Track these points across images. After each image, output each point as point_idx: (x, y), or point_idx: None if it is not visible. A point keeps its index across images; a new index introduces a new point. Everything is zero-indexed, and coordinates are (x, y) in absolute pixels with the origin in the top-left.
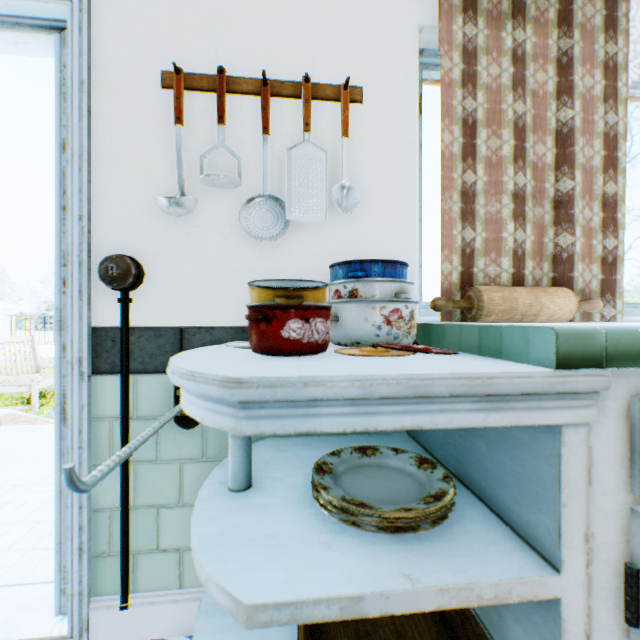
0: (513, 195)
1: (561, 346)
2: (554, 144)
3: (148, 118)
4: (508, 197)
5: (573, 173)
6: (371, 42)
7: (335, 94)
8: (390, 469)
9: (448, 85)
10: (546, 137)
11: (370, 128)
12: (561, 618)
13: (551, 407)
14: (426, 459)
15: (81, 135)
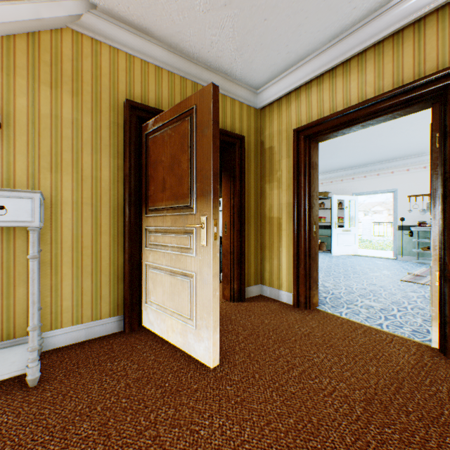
0: None
1: None
2: None
3: (404, 201)
4: None
5: None
6: None
7: None
8: None
9: None
10: None
11: None
12: None
13: None
14: None
15: (396, 204)
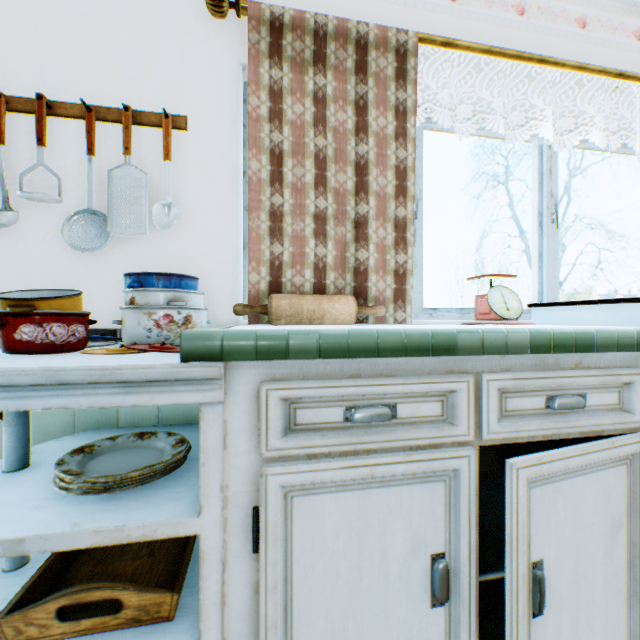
0: (315, 216)
1: (186, 345)
2: (355, 173)
3: None
4: (311, 218)
5: (368, 199)
6: (196, 77)
7: (161, 121)
8: (153, 449)
9: (257, 120)
10: (347, 167)
11: (195, 153)
12: (201, 549)
13: (182, 390)
14: (184, 440)
15: None
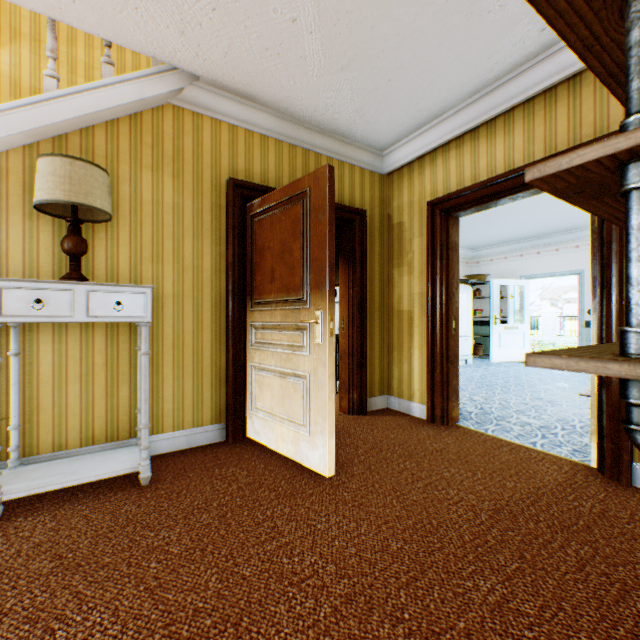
0: None
1: None
2: None
3: None
4: None
5: None
6: None
7: None
8: None
9: None
10: None
11: None
12: None
13: None
14: None
15: (582, 291)
